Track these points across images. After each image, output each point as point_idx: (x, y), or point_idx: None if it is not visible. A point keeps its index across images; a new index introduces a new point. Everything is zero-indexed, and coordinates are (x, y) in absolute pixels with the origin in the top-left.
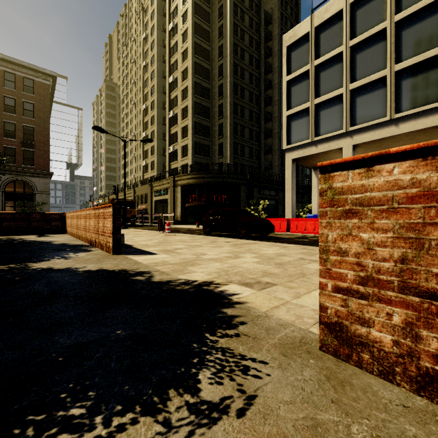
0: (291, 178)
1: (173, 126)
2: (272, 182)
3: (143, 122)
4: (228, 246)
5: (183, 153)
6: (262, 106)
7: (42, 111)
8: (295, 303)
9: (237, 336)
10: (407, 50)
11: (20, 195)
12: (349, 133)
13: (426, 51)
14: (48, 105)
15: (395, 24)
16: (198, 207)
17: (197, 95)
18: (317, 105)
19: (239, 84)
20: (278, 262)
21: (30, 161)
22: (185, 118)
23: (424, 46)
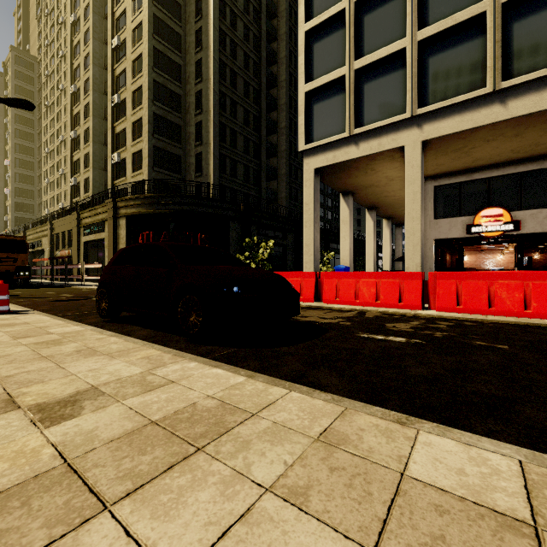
0: (313, 203)
1: (119, 120)
2: (278, 219)
3: (71, 115)
4: None
5: (135, 165)
6: (263, 107)
7: None
8: None
9: None
10: None
11: None
12: (416, 120)
13: None
14: None
15: None
16: None
17: (158, 70)
18: (358, 72)
19: (228, 64)
20: None
21: None
22: (139, 106)
23: None
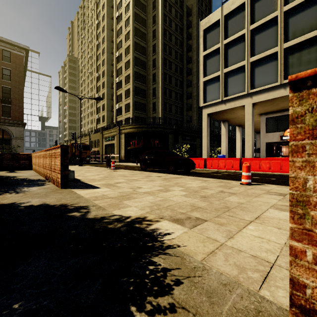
0: (206, 128)
1: (119, 89)
2: (192, 131)
3: (96, 86)
4: (160, 180)
5: (126, 109)
6: (184, 75)
7: (17, 75)
8: (230, 246)
9: (173, 310)
10: (293, 33)
11: (0, 140)
12: (249, 94)
13: (306, 33)
14: (22, 71)
15: (284, 13)
16: (137, 149)
17: (136, 66)
18: (225, 73)
19: (167, 59)
20: (203, 195)
21: (8, 114)
22: (128, 83)
23: (305, 29)
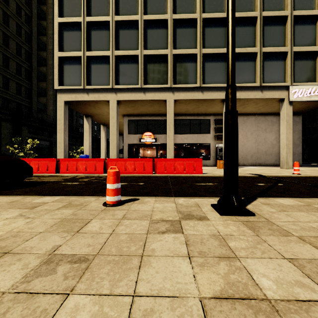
0: (63, 119)
1: None
2: (46, 123)
3: None
4: None
5: None
6: (34, 46)
7: None
8: None
9: None
10: (150, 44)
11: None
12: (114, 90)
13: (159, 50)
14: None
15: (144, 21)
16: None
17: None
18: (88, 57)
19: (0, 6)
20: None
21: None
22: None
23: (158, 46)
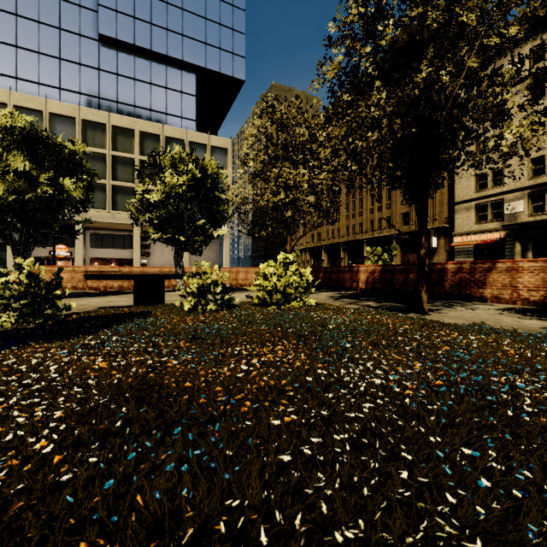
0: None
1: None
2: None
3: None
4: None
5: None
6: None
7: None
8: None
9: None
10: None
11: None
12: None
13: None
14: None
15: None
16: None
17: None
18: None
19: None
20: None
21: None
22: None
23: None
